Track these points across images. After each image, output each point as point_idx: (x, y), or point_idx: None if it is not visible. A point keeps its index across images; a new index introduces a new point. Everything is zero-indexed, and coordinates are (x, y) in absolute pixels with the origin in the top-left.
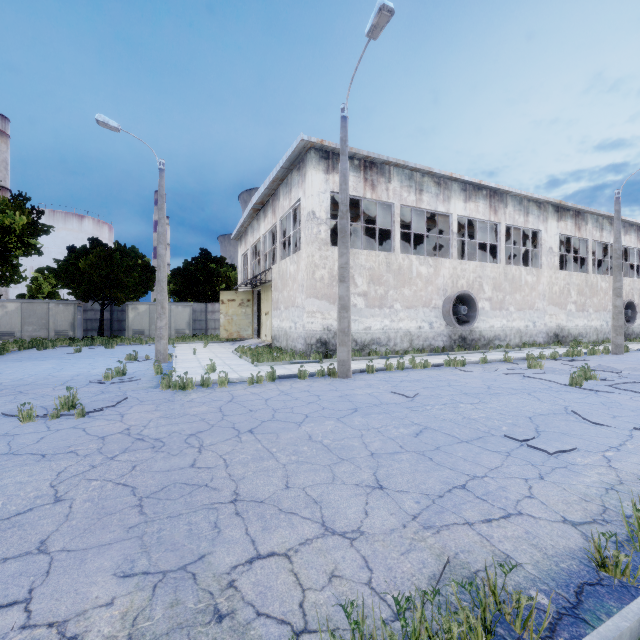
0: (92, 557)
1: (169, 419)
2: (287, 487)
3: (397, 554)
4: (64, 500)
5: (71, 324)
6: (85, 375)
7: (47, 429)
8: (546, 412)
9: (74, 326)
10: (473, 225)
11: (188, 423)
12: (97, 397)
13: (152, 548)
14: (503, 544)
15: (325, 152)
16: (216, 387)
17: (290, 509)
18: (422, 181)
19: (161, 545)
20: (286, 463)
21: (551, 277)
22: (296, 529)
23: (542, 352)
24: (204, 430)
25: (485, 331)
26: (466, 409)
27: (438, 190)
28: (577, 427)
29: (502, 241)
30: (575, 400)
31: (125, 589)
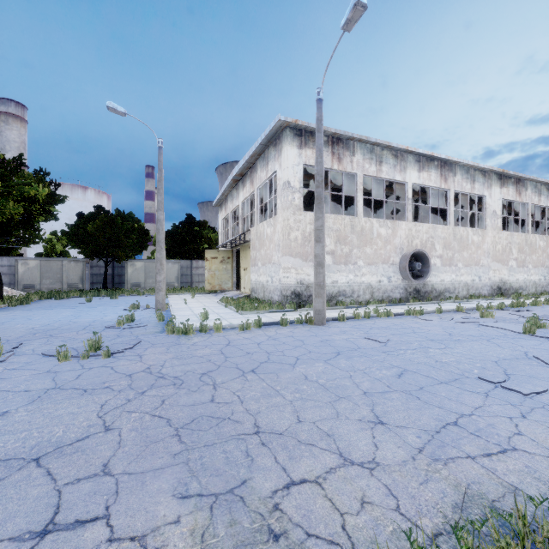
0: (150, 480)
1: (181, 360)
2: (299, 421)
3: (416, 484)
4: (113, 429)
5: (80, 278)
6: (100, 321)
7: (82, 367)
8: (509, 357)
9: (83, 280)
10: (423, 192)
11: (198, 363)
12: (115, 340)
13: (199, 473)
14: (508, 477)
15: (298, 130)
16: (212, 332)
17: (308, 441)
18: (382, 154)
19: (206, 470)
20: (292, 400)
21: (495, 237)
22: (318, 459)
23: (490, 303)
24: (213, 370)
25: (436, 284)
26: (436, 354)
27: (395, 161)
28: (542, 371)
29: (451, 205)
30: (532, 346)
31: (186, 509)
